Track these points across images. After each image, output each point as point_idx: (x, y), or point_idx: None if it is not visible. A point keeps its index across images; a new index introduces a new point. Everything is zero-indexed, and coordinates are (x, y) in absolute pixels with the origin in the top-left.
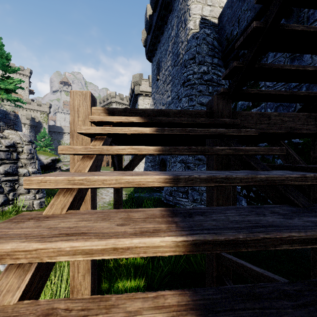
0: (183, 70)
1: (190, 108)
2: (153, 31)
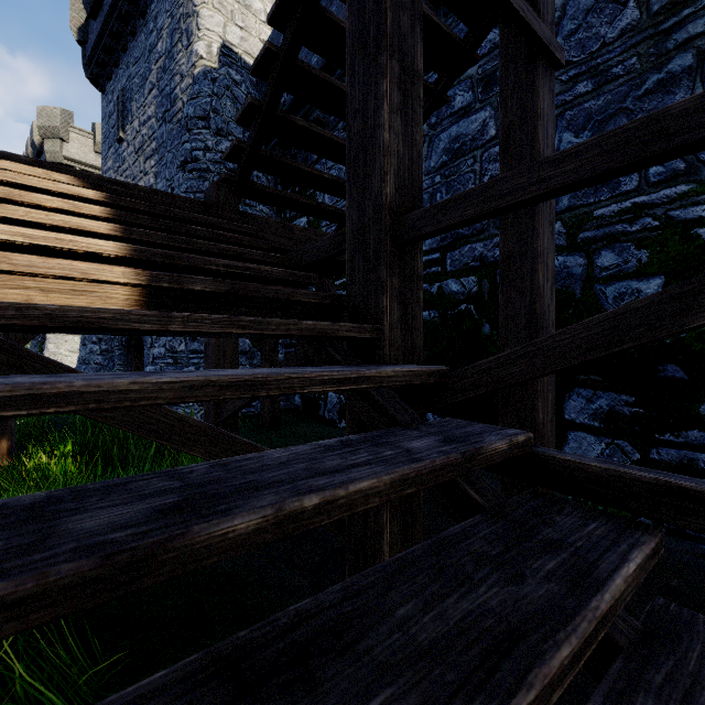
0: (184, 136)
1: None
2: (107, 17)
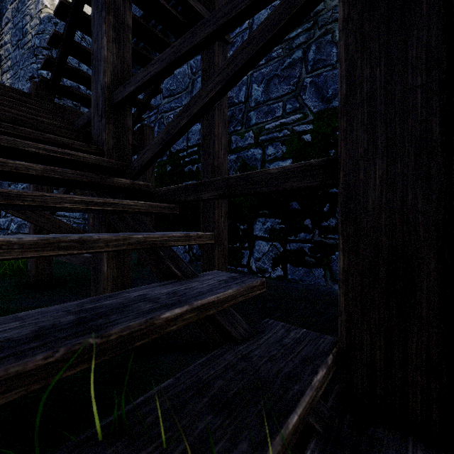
0: (32, 59)
1: None
2: None
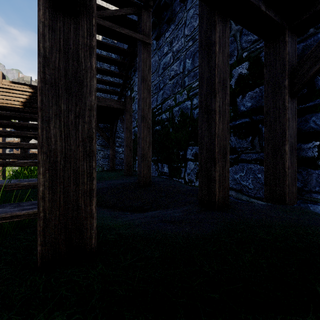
0: None
1: None
2: None
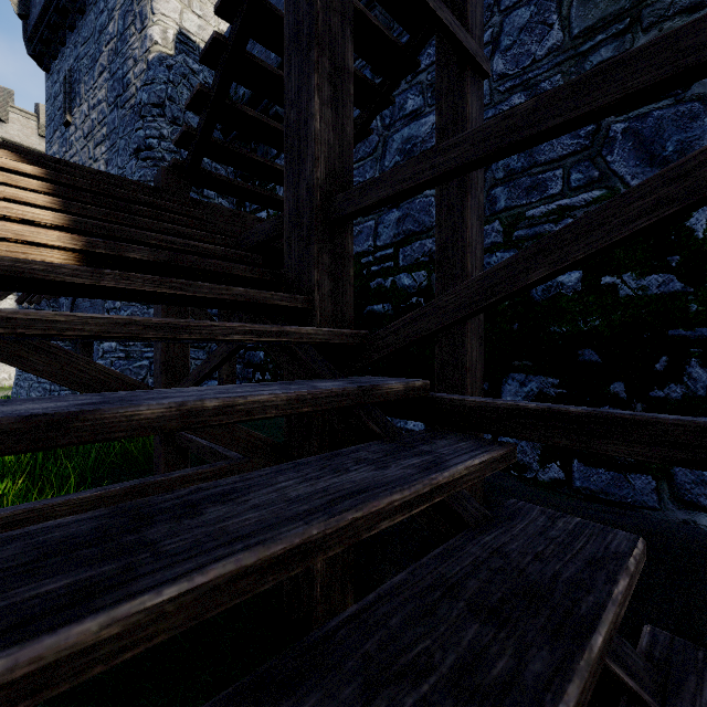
0: (137, 123)
1: None
2: None
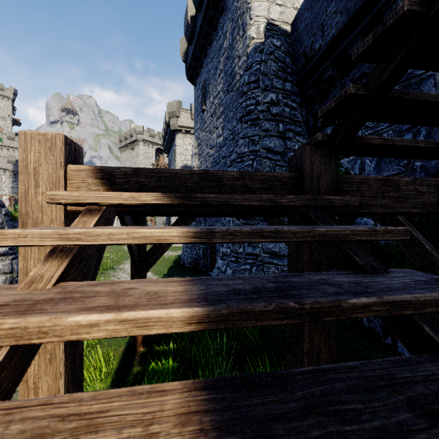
0: (241, 98)
1: (251, 155)
2: (196, 40)
